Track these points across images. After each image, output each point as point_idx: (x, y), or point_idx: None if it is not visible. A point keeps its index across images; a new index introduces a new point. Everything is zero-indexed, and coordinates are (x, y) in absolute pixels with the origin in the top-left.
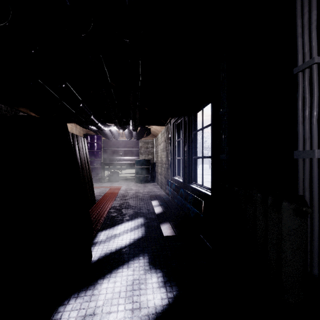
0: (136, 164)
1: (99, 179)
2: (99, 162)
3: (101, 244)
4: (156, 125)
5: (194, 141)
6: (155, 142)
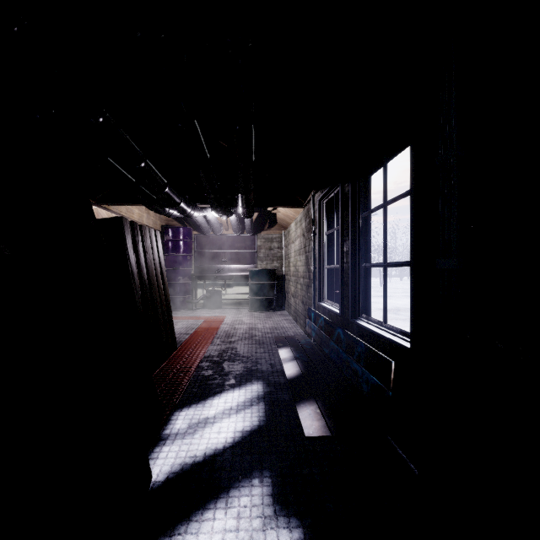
0: (250, 277)
1: (188, 303)
2: (187, 274)
3: (177, 440)
4: (286, 207)
5: (365, 232)
6: (285, 239)
